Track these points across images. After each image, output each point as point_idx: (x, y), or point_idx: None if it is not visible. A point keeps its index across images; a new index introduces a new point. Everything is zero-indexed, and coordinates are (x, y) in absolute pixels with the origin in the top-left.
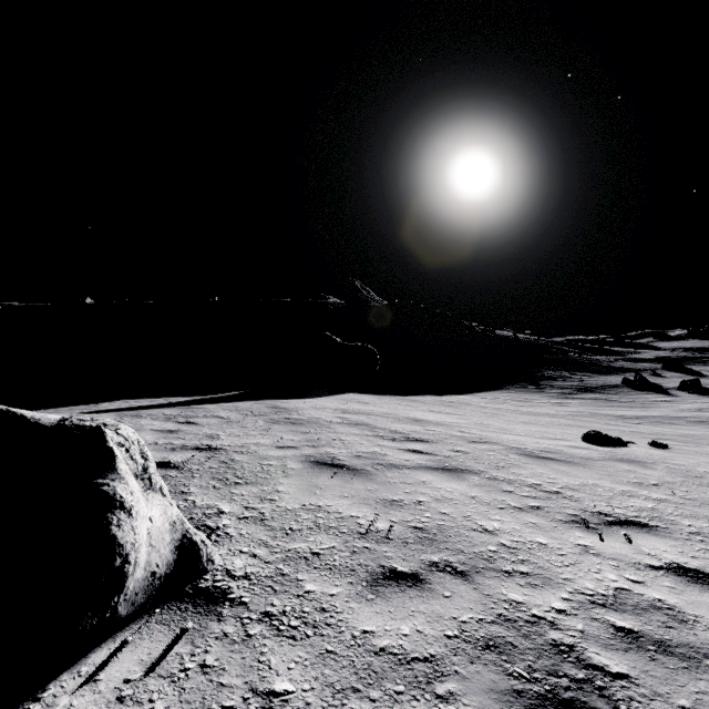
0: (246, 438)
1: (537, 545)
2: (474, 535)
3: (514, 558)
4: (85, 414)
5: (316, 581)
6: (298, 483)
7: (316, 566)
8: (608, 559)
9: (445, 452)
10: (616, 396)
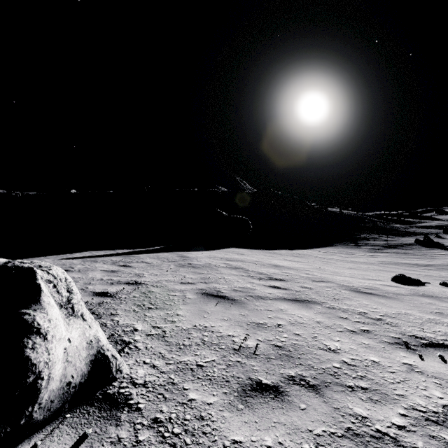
0: (161, 276)
1: (372, 363)
2: (321, 353)
3: (354, 375)
4: (63, 260)
5: (198, 390)
6: (192, 309)
7: (199, 377)
8: (431, 378)
9: (296, 288)
10: (411, 250)
